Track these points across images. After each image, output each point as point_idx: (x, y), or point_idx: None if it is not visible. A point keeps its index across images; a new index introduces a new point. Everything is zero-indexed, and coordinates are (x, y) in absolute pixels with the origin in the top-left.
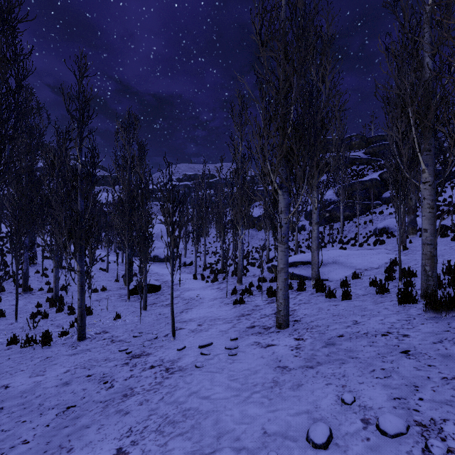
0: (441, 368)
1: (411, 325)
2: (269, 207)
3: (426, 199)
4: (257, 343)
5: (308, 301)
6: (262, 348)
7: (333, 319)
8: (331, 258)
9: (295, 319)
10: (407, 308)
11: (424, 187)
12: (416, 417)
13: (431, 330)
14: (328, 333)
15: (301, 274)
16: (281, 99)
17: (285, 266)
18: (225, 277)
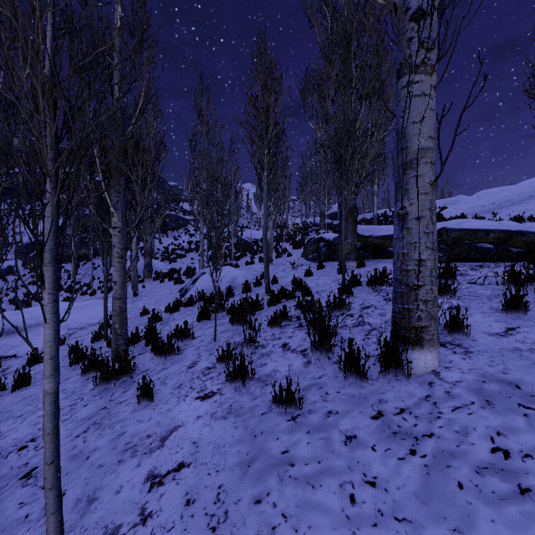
0: None
1: (72, 412)
2: None
3: (116, 247)
4: None
5: None
6: None
7: None
8: (36, 318)
9: None
10: (89, 381)
11: (114, 233)
12: None
13: (87, 414)
14: None
15: None
16: None
17: None
18: None
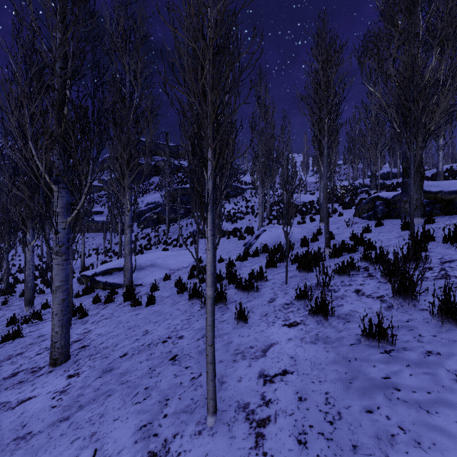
0: (194, 368)
1: (190, 323)
2: (42, 206)
3: None
4: (2, 405)
5: (111, 315)
6: (7, 412)
7: (126, 334)
8: (150, 261)
9: (83, 345)
10: (194, 305)
11: None
12: (152, 446)
13: (201, 326)
14: (112, 355)
15: (116, 281)
16: (58, 67)
17: (63, 284)
18: (7, 300)
